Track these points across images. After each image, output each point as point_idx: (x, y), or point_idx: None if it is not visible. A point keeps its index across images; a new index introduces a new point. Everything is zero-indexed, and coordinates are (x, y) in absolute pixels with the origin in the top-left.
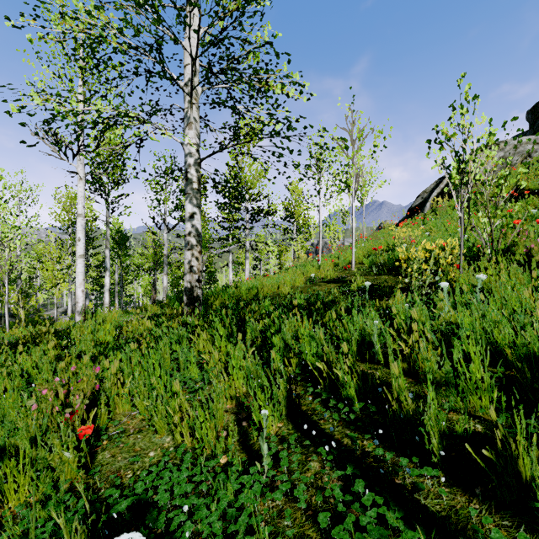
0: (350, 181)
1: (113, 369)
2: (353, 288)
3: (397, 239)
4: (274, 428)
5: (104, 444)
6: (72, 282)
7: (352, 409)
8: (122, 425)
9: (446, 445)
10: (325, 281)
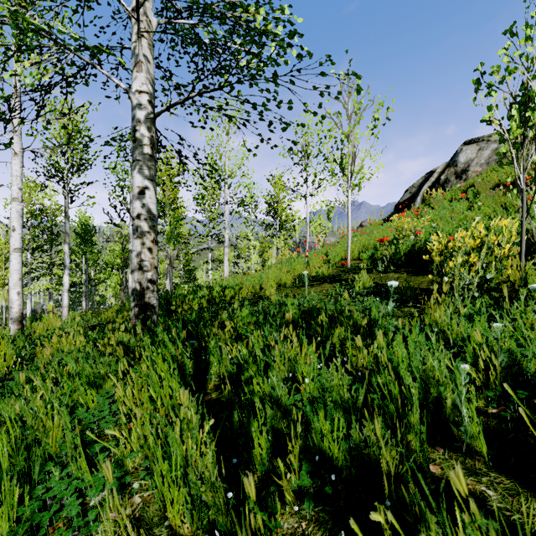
0: (346, 162)
1: None
2: (357, 289)
3: (400, 231)
4: None
5: None
6: (31, 281)
7: None
8: None
9: None
10: (317, 280)
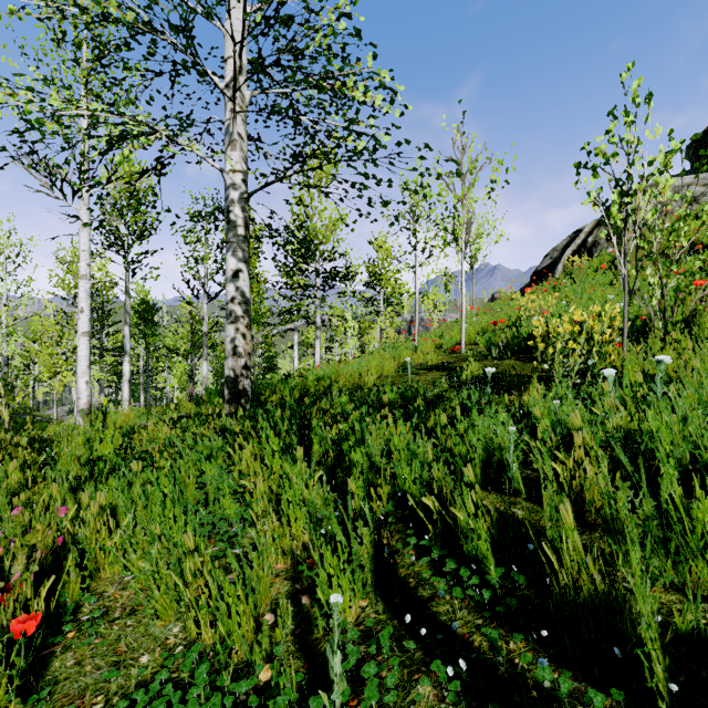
0: (459, 230)
1: (93, 508)
2: (465, 378)
3: (523, 310)
4: (353, 610)
5: (69, 637)
6: None
7: (482, 577)
8: (105, 601)
9: (672, 665)
10: (425, 368)
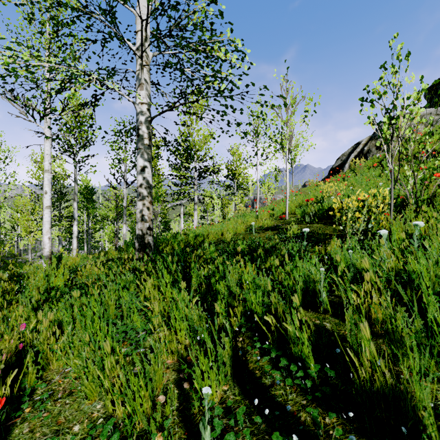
0: (284, 142)
1: (45, 323)
2: (289, 235)
3: (325, 192)
4: (218, 393)
5: (26, 412)
6: None
7: (305, 370)
8: (52, 386)
9: None
10: (263, 229)
